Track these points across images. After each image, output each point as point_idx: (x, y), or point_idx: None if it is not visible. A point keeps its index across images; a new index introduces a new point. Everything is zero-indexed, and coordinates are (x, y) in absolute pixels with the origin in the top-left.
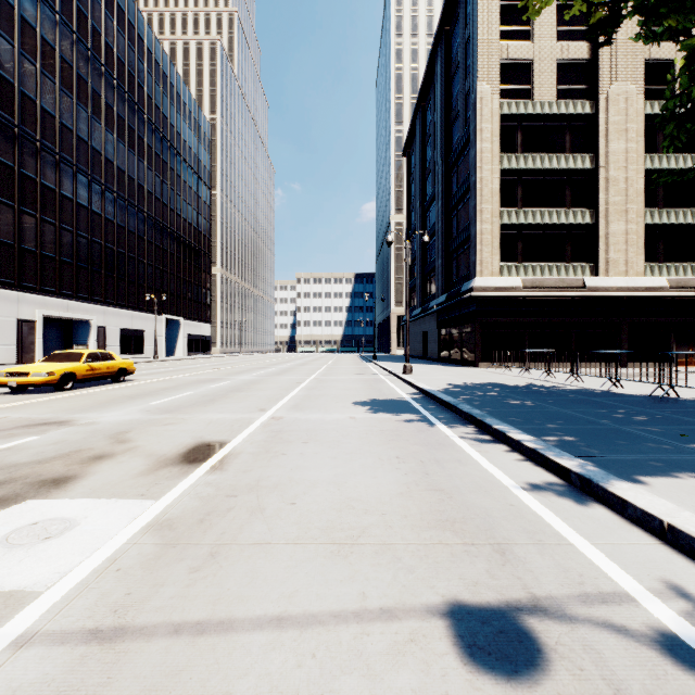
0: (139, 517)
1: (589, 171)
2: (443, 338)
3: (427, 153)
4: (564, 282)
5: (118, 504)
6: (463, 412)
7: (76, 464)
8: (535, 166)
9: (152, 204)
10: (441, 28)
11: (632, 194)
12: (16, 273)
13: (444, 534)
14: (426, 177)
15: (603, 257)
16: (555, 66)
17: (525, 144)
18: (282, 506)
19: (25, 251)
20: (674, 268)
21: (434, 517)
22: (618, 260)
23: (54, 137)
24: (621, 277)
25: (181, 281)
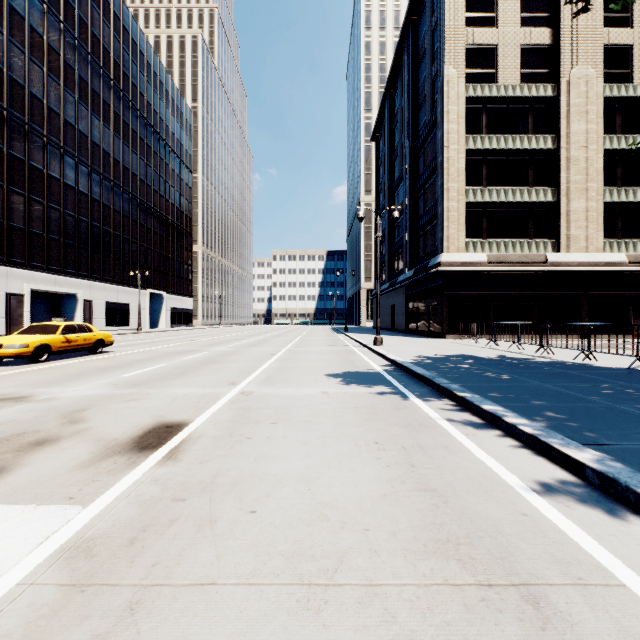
0: (54, 535)
1: (550, 151)
2: (410, 311)
3: (395, 137)
4: (527, 258)
5: (36, 513)
6: (440, 386)
7: (11, 451)
8: (500, 147)
9: (137, 185)
10: (408, 18)
11: (592, 173)
12: (5, 249)
13: (449, 567)
14: (394, 160)
15: (564, 234)
16: (518, 51)
17: (489, 126)
18: (239, 516)
19: (14, 228)
20: (632, 244)
21: (431, 535)
22: (579, 236)
23: (42, 120)
24: (582, 252)
25: (165, 258)
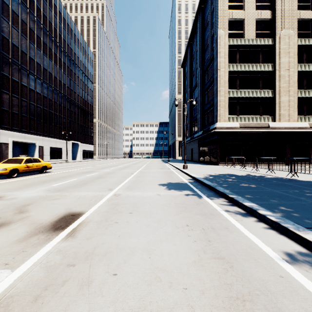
0: None
1: (271, 72)
2: (201, 151)
3: (193, 65)
4: (259, 125)
5: None
6: (219, 191)
7: None
8: (245, 69)
9: (65, 89)
10: (200, 6)
11: (291, 83)
12: None
13: None
14: (192, 77)
15: (277, 113)
16: (255, 22)
17: (240, 59)
18: (106, 278)
19: (4, 110)
20: (311, 118)
21: (226, 293)
22: (285, 114)
23: (18, 57)
24: (286, 122)
25: (79, 125)
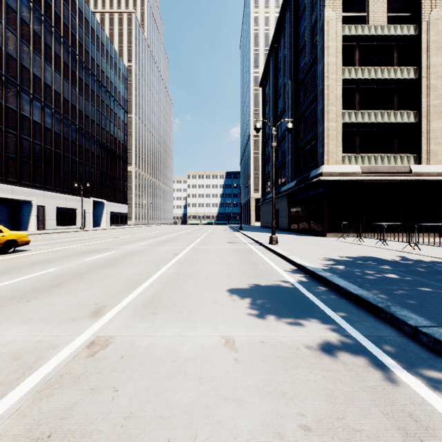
0: None
1: (412, 81)
2: (292, 214)
3: (278, 81)
4: (394, 169)
5: None
6: (424, 334)
7: None
8: (370, 77)
9: (82, 119)
10: None
11: None
12: None
13: None
14: (277, 98)
15: (425, 149)
16: None
17: (361, 60)
18: None
19: None
20: None
21: None
22: (437, 151)
23: (1, 63)
24: (440, 164)
25: (105, 175)
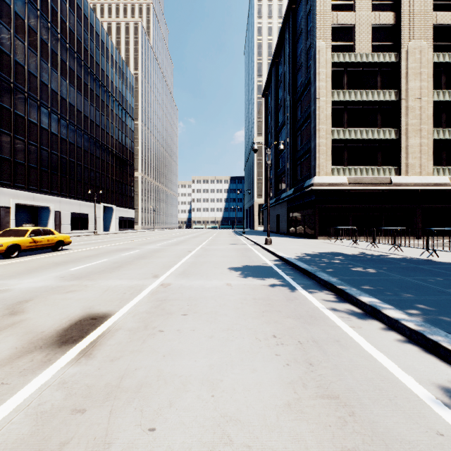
0: None
1: (394, 102)
2: (291, 219)
3: (279, 94)
4: (377, 180)
5: None
6: (321, 279)
7: None
8: (356, 99)
9: (94, 129)
10: (289, 6)
11: (424, 118)
12: None
13: None
14: (278, 110)
15: (404, 162)
16: (370, 29)
17: (349, 84)
18: (136, 437)
19: (2, 159)
20: None
21: None
22: (414, 164)
23: (24, 81)
24: (417, 176)
25: (114, 181)
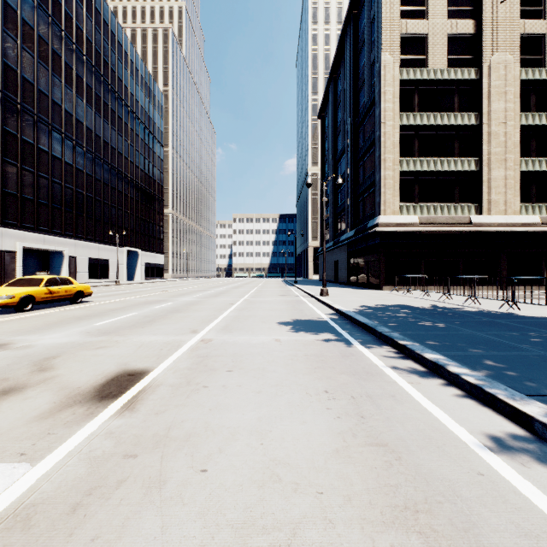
0: None
1: (474, 126)
2: (352, 265)
3: (338, 116)
4: (453, 219)
5: None
6: (382, 335)
7: None
8: (430, 123)
9: (115, 157)
10: (350, 12)
11: (510, 146)
12: (0, 212)
13: (410, 542)
14: (337, 135)
15: (486, 199)
16: (446, 40)
17: (420, 105)
18: (189, 476)
19: (8, 194)
20: (545, 208)
21: (387, 500)
22: (498, 200)
23: (33, 101)
24: (501, 215)
25: (140, 220)
